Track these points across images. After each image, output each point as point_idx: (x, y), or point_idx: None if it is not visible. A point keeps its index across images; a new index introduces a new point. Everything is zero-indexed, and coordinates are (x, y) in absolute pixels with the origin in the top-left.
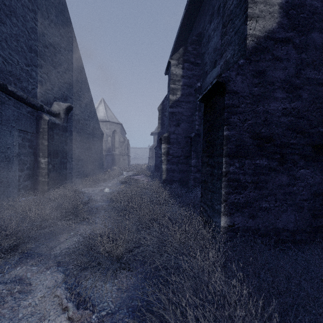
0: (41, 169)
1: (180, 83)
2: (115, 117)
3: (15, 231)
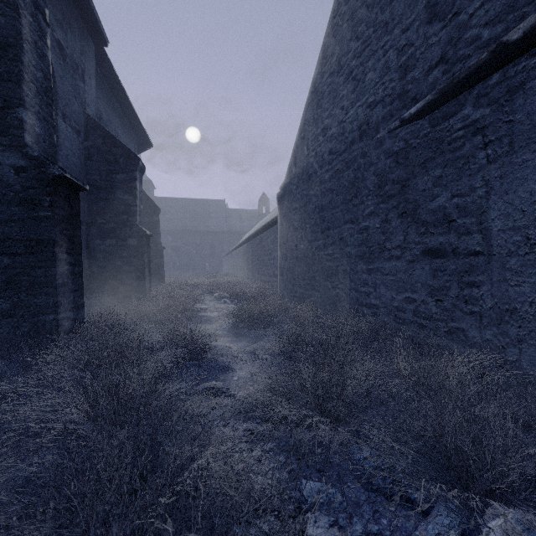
0: None
1: None
2: None
3: (292, 335)
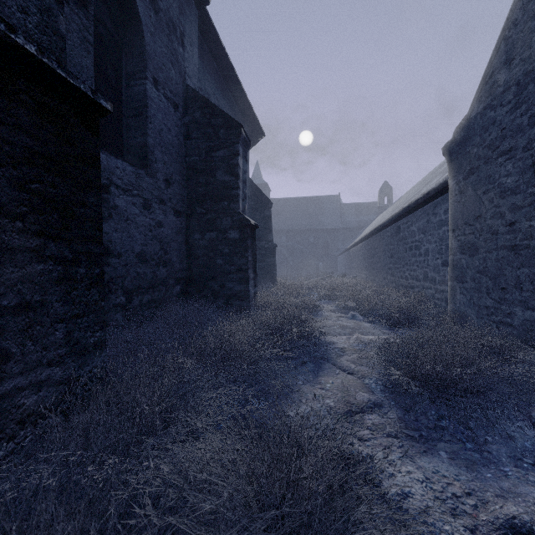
0: None
1: None
2: None
3: None
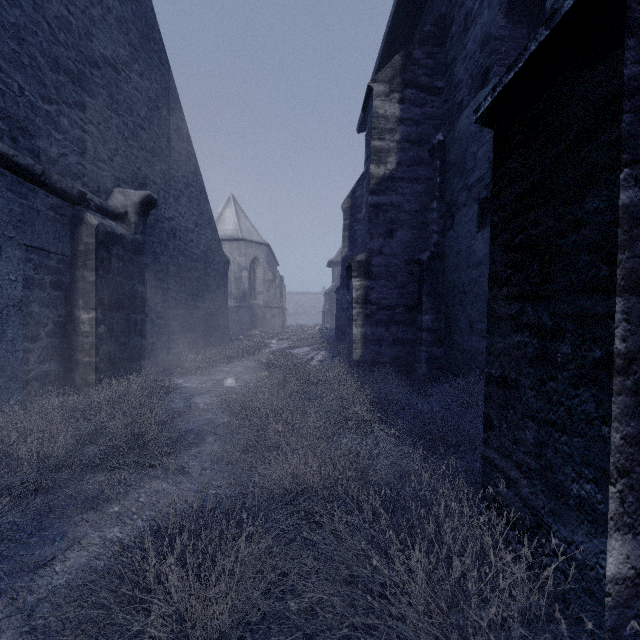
0: (81, 335)
1: (396, 135)
2: (256, 232)
3: None
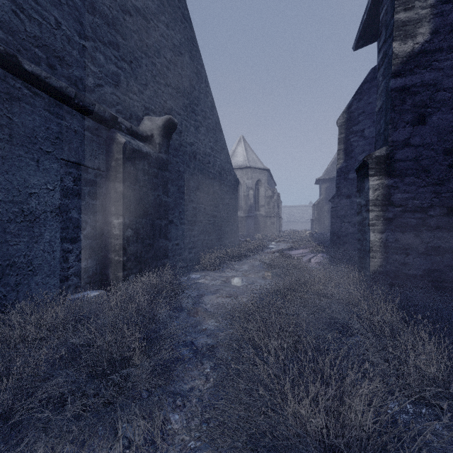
0: (113, 238)
1: None
2: (259, 161)
3: None
